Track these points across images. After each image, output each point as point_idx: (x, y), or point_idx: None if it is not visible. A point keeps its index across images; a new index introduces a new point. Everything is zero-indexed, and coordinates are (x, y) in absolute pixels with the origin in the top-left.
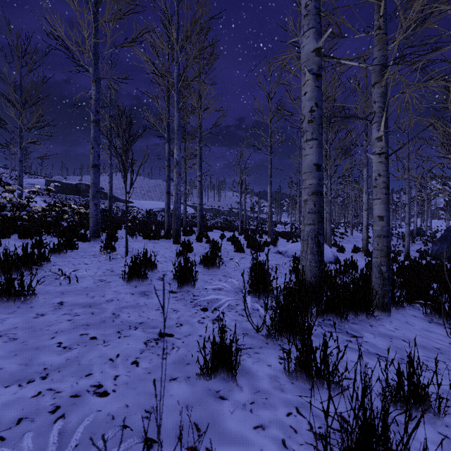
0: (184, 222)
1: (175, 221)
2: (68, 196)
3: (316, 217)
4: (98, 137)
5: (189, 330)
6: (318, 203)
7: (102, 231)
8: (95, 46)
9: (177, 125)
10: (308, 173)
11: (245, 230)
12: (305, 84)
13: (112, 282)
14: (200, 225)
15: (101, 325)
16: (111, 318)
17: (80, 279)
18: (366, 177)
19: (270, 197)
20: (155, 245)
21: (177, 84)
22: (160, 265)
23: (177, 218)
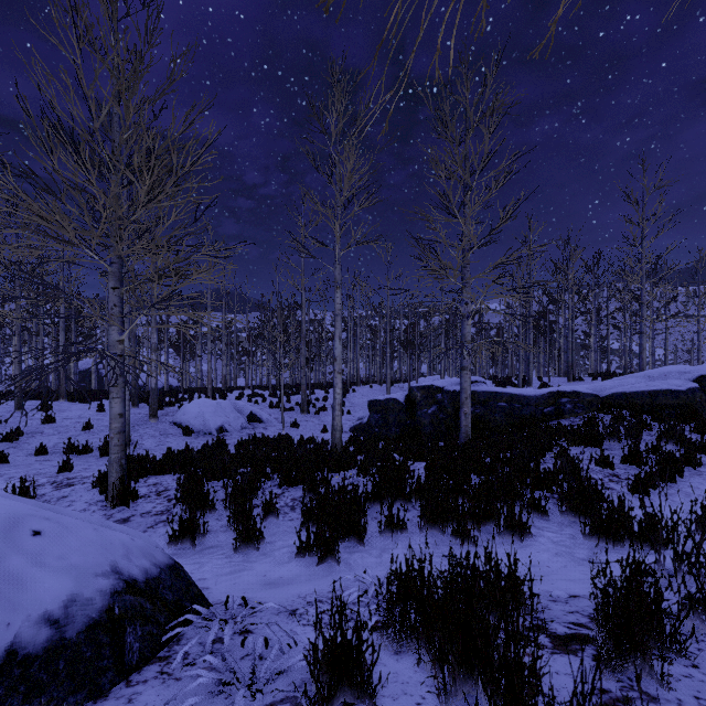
0: None
1: None
2: None
3: None
4: None
5: None
6: None
7: None
8: None
9: None
10: None
11: None
12: None
13: None
14: None
15: None
16: None
17: None
18: None
19: None
20: None
21: None
22: None
23: None
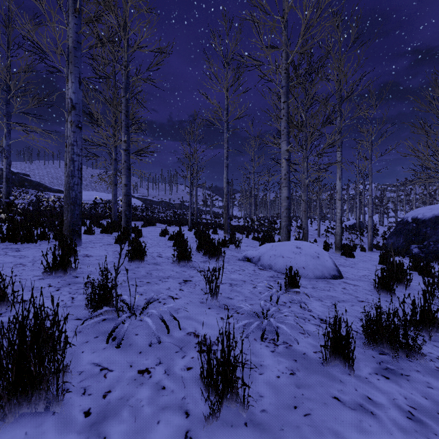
0: (114, 213)
1: (69, 209)
2: None
3: None
4: None
5: None
6: None
7: None
8: None
9: (73, 38)
10: None
11: (196, 224)
12: None
13: None
14: (126, 217)
15: None
16: None
17: None
18: (340, 161)
19: (226, 184)
20: None
21: None
22: None
23: (73, 204)
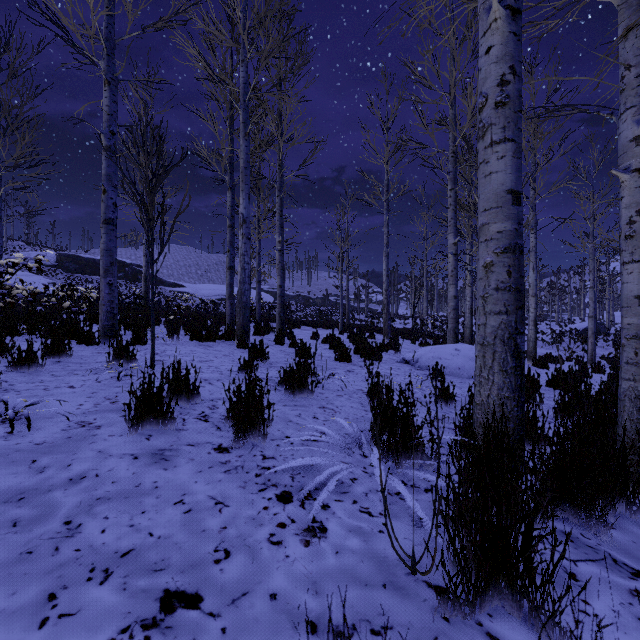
0: (258, 314)
1: (241, 312)
2: (90, 277)
3: (513, 298)
4: (114, 175)
5: (246, 576)
6: (516, 269)
7: (125, 328)
8: (109, 27)
9: (244, 159)
10: (494, 208)
11: (348, 327)
12: (488, 30)
13: (103, 429)
14: (281, 319)
15: (14, 568)
16: (54, 540)
17: (40, 421)
18: (534, 246)
19: (386, 277)
20: (207, 350)
21: (245, 96)
22: (208, 387)
23: (245, 308)
